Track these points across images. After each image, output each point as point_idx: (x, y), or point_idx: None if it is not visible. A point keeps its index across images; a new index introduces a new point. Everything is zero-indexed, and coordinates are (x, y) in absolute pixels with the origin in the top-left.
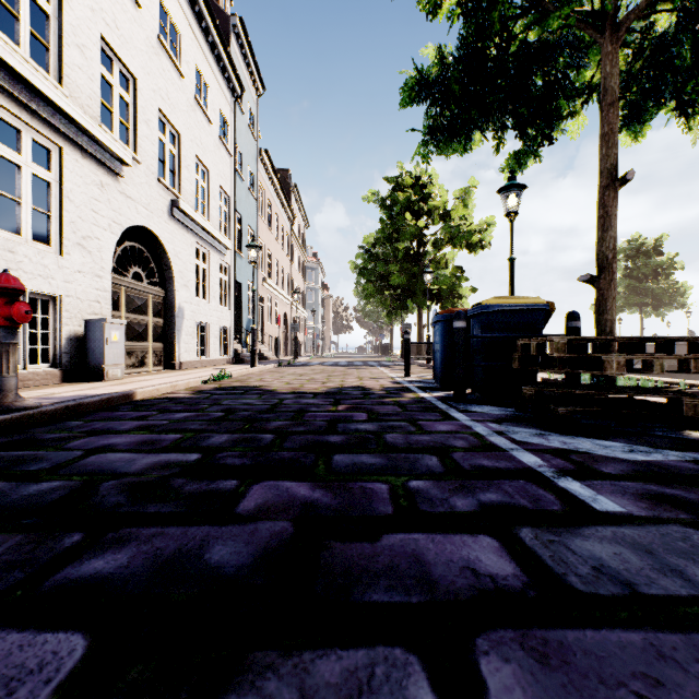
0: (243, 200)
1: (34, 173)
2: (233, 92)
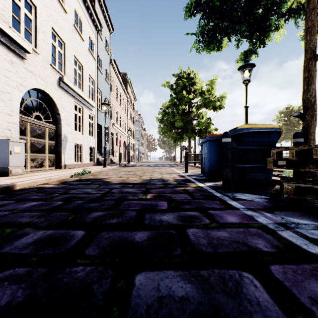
0: (102, 83)
1: None
2: (96, 27)
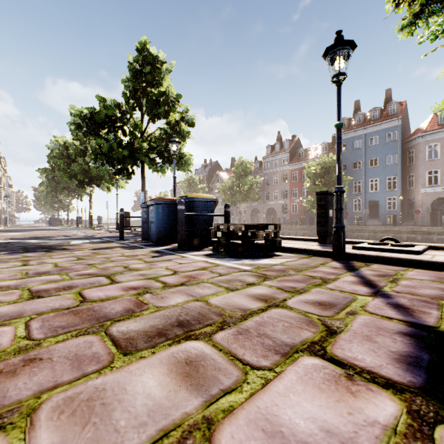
0: None
1: None
2: None
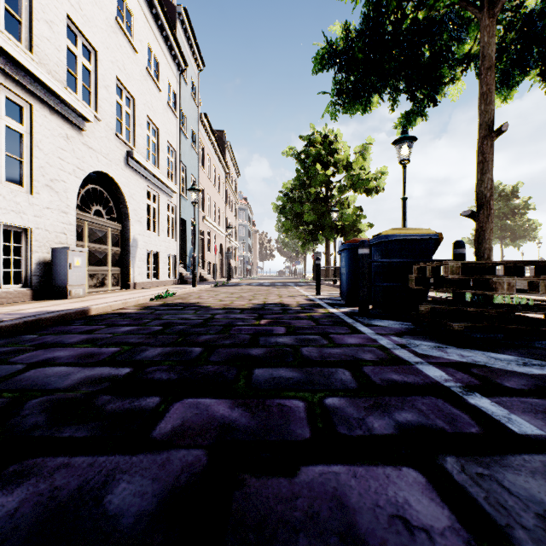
0: (186, 153)
1: (8, 125)
2: (178, 66)
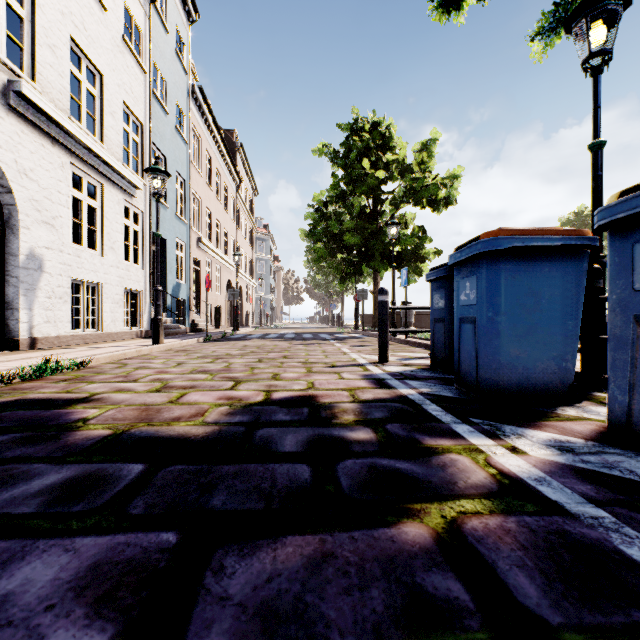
0: (166, 137)
1: None
2: None
